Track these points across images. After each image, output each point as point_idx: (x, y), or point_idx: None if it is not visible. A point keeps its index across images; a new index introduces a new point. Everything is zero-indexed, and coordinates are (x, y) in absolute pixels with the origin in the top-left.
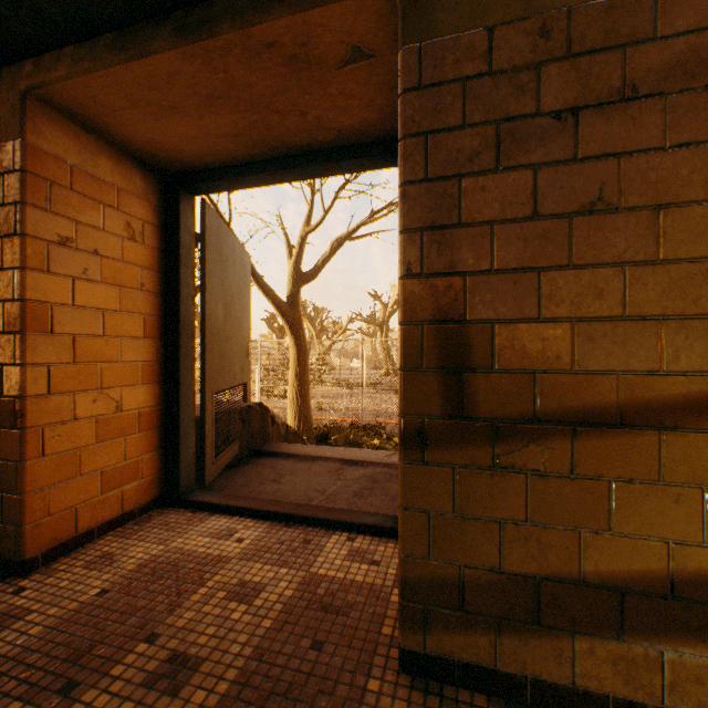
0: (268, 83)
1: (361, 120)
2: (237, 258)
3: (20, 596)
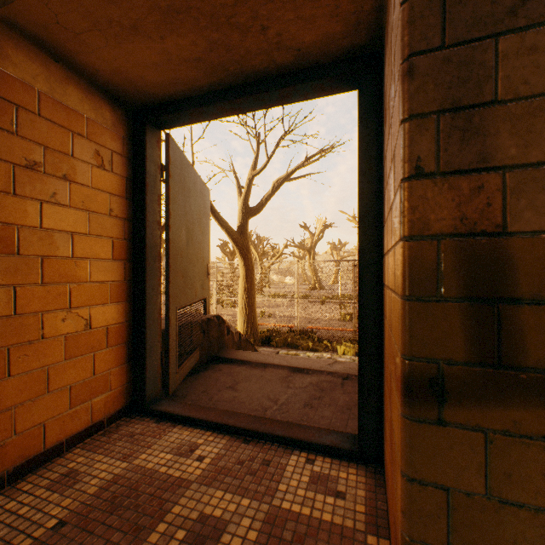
0: None
1: (322, 34)
2: (198, 190)
3: None
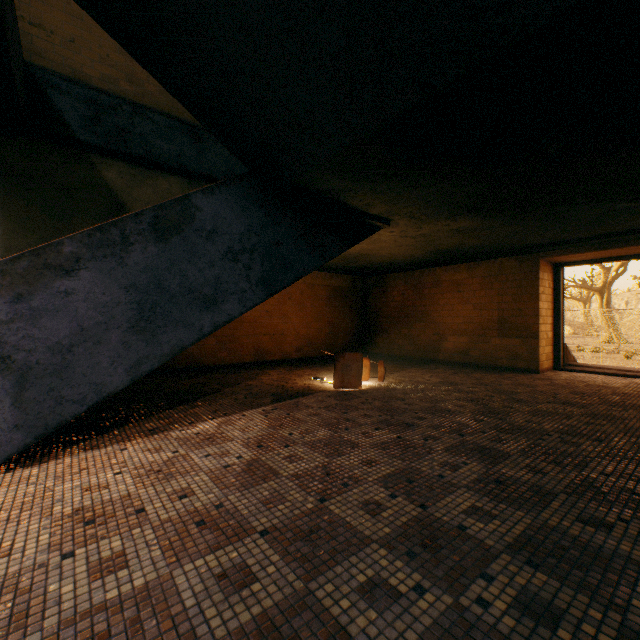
0: (617, 251)
1: None
2: None
3: (545, 375)
